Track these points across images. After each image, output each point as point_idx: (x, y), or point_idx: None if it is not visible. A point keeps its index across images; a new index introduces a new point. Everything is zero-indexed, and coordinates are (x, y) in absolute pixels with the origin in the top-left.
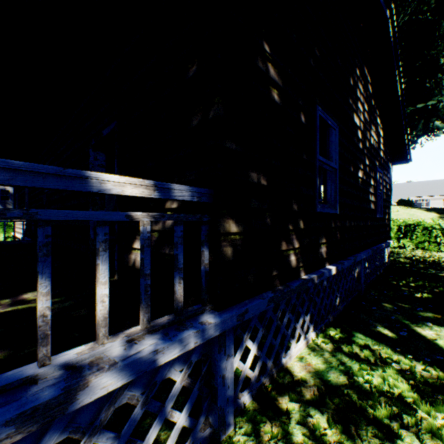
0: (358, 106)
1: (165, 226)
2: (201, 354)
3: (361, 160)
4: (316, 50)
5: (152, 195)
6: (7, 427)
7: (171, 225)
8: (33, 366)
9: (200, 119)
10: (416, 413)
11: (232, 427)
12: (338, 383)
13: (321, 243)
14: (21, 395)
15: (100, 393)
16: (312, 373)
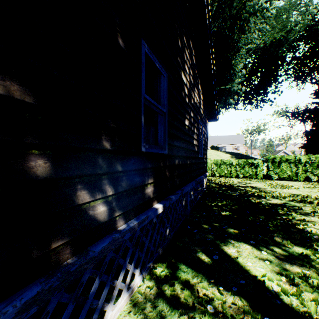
0: (185, 67)
1: None
2: None
3: (188, 112)
4: None
5: None
6: None
7: None
8: None
9: None
10: None
11: None
12: None
13: (148, 184)
14: None
15: None
16: None
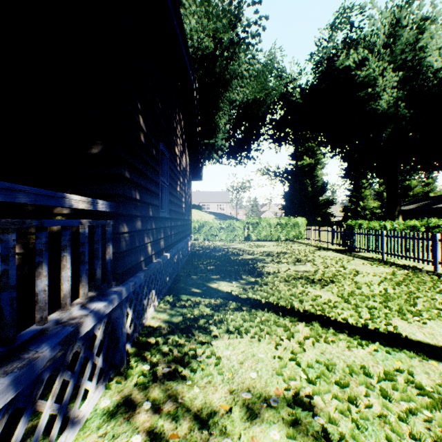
0: (178, 141)
1: (54, 229)
2: (108, 317)
3: (179, 179)
4: (160, 104)
5: (90, 208)
6: (59, 345)
7: None
8: (36, 327)
9: (101, 150)
10: (214, 318)
11: (126, 363)
12: (179, 321)
13: (162, 238)
14: (48, 337)
15: (87, 330)
16: (163, 322)
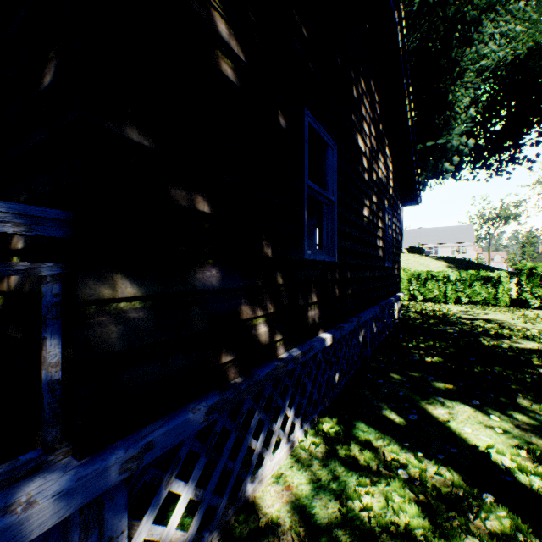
0: (363, 127)
1: (11, 284)
2: None
3: (367, 195)
4: (303, 29)
5: None
6: None
7: (18, 281)
8: None
9: (54, 72)
10: None
11: None
12: (326, 519)
13: (312, 303)
14: None
15: None
16: (290, 504)
